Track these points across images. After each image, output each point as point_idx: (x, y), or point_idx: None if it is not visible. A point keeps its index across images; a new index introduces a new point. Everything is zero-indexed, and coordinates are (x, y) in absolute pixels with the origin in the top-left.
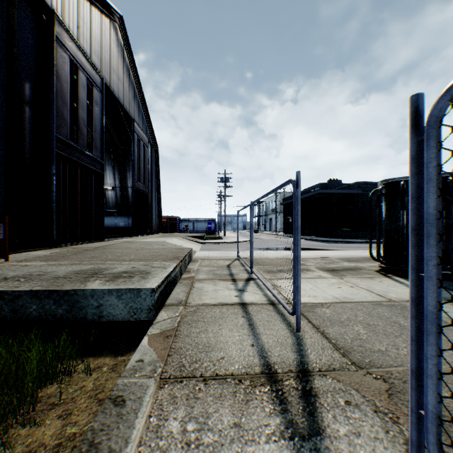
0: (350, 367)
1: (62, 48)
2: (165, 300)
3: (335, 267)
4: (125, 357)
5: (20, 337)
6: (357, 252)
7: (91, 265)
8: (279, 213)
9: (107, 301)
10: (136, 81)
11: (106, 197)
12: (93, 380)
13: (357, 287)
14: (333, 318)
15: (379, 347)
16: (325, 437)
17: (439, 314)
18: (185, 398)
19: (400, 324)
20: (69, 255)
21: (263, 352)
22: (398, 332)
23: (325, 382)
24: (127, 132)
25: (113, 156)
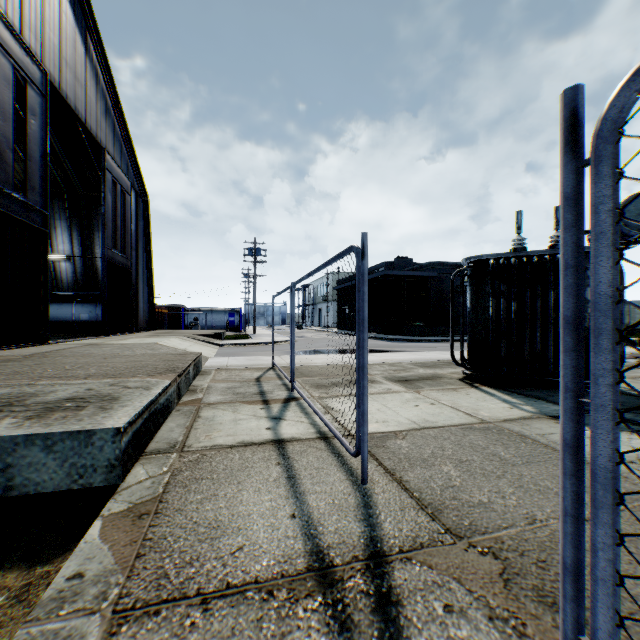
0: (445, 538)
1: None
2: (145, 444)
3: (409, 376)
4: (52, 567)
5: None
6: (433, 354)
7: (7, 387)
8: (331, 301)
9: (24, 458)
10: (109, 88)
11: (57, 271)
12: None
13: (439, 404)
14: (413, 455)
15: (479, 498)
16: None
17: (617, 471)
18: None
19: (501, 457)
20: None
21: (311, 526)
22: (501, 469)
23: (410, 573)
24: (94, 169)
25: (70, 206)
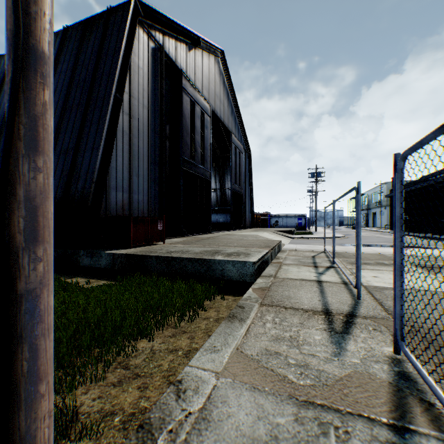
0: (389, 319)
1: (186, 94)
2: (260, 273)
3: (434, 265)
4: (239, 297)
5: (187, 280)
6: None
7: (211, 248)
8: (384, 206)
9: (227, 267)
10: (233, 99)
11: None
12: (225, 303)
13: None
14: None
15: (425, 315)
16: (350, 335)
17: (401, 266)
18: (274, 312)
19: None
20: (194, 242)
21: (326, 304)
22: None
23: (363, 321)
24: (225, 142)
25: (214, 163)
